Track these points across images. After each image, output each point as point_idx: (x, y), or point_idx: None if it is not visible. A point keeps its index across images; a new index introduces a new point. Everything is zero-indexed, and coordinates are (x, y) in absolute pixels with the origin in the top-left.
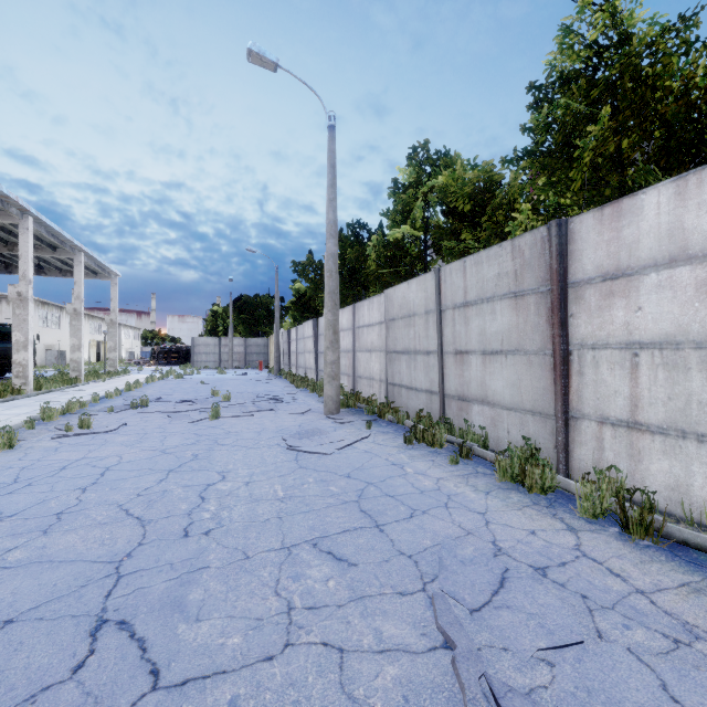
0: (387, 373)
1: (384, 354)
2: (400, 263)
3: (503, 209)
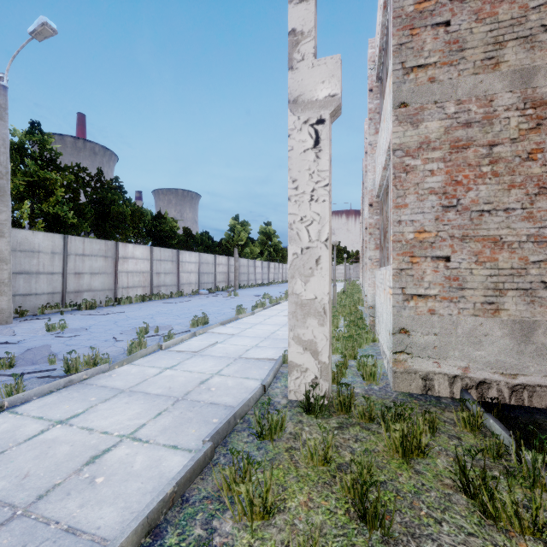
0: None
1: None
2: None
3: None
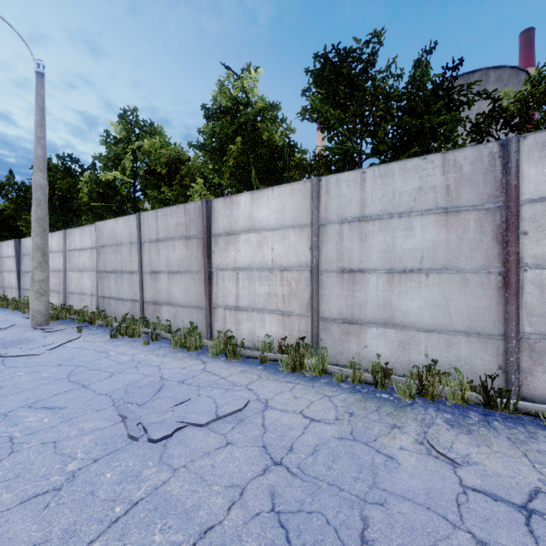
0: (98, 289)
1: (96, 273)
2: (112, 200)
3: (189, 177)
